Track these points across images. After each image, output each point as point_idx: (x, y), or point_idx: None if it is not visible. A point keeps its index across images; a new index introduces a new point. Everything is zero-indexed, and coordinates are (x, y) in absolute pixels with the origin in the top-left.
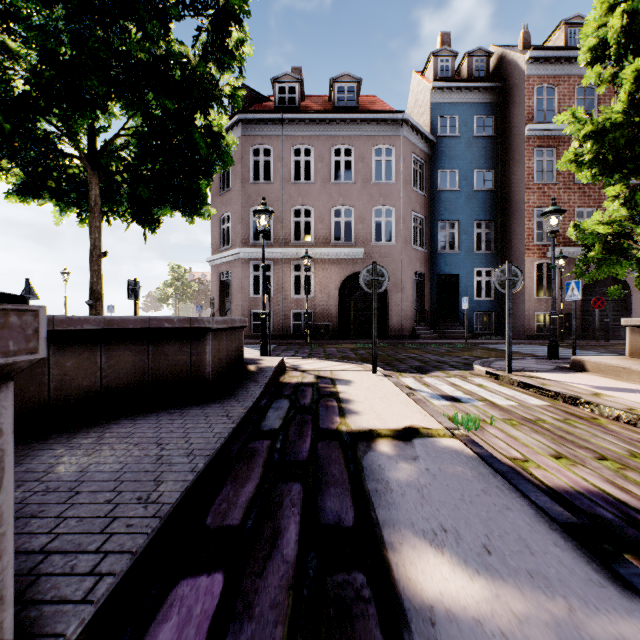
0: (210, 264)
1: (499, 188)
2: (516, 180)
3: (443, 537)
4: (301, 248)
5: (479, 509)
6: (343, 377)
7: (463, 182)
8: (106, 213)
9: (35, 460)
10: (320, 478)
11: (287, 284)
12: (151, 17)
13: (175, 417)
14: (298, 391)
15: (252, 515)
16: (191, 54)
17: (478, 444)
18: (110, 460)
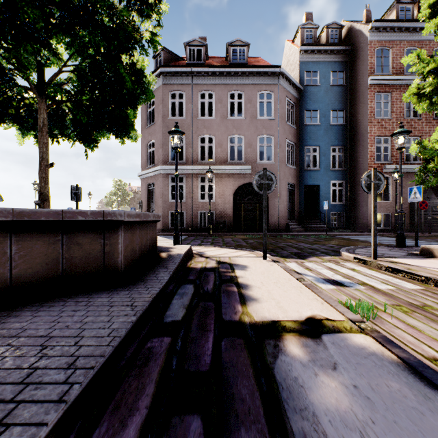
0: (140, 178)
1: (348, 123)
2: (361, 117)
3: None
4: (206, 165)
5: None
6: (239, 262)
7: (322, 118)
8: (56, 135)
9: None
10: (226, 406)
11: (195, 192)
12: None
13: (79, 307)
14: (202, 276)
15: None
16: None
17: (396, 344)
18: None
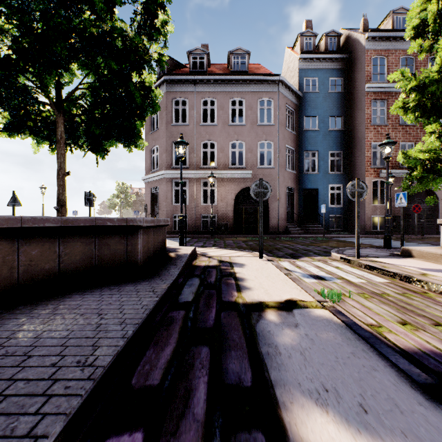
0: (144, 181)
1: (346, 128)
2: (358, 123)
3: (325, 396)
4: (208, 170)
5: (351, 370)
6: (238, 261)
7: (321, 124)
8: (69, 144)
9: (2, 328)
10: (223, 342)
11: (198, 195)
12: (100, 2)
13: (114, 292)
14: (206, 272)
15: (169, 376)
16: (129, 29)
17: (343, 314)
18: (60, 328)
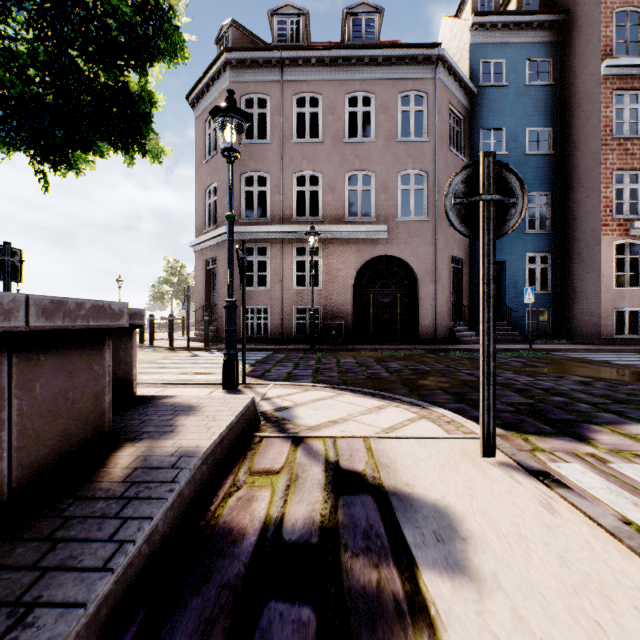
0: (194, 250)
1: (558, 150)
2: (585, 136)
3: None
4: (306, 225)
5: None
6: (411, 481)
7: (511, 144)
8: None
9: None
10: None
11: (288, 272)
12: None
13: None
14: None
15: None
16: None
17: None
18: None
